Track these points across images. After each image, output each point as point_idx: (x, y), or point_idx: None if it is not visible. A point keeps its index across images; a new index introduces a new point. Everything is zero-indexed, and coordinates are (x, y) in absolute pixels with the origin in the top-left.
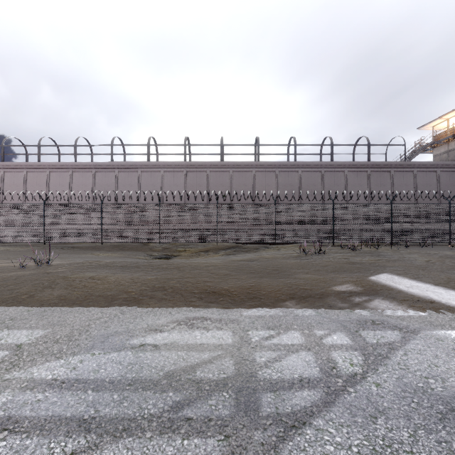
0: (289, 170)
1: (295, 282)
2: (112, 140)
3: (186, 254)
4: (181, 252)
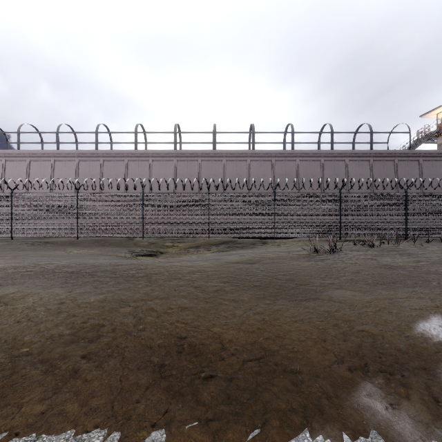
0: (286, 160)
1: (337, 312)
2: (97, 127)
3: (174, 251)
4: (169, 247)
